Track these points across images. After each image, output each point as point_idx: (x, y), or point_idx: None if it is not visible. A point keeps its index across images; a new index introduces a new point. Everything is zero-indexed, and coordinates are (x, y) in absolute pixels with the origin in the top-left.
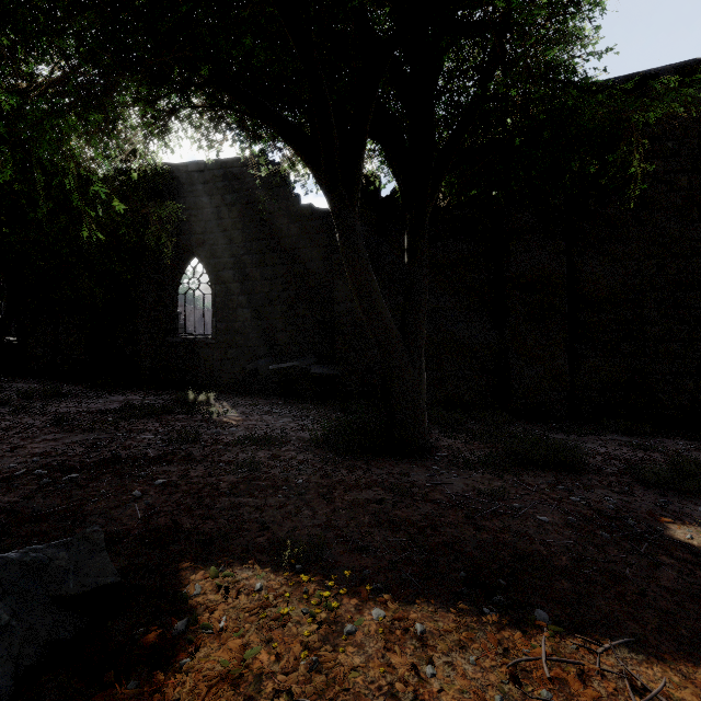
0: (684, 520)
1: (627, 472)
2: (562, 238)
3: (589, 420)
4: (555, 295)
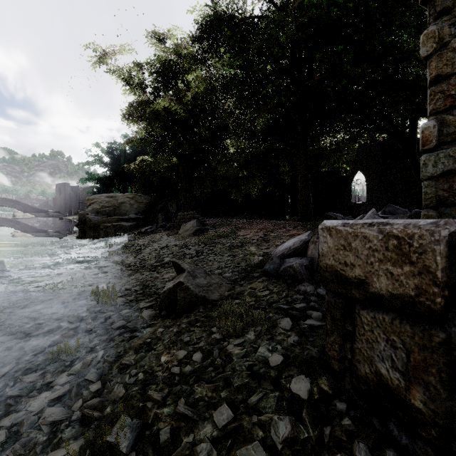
0: None
1: None
2: None
3: None
4: None
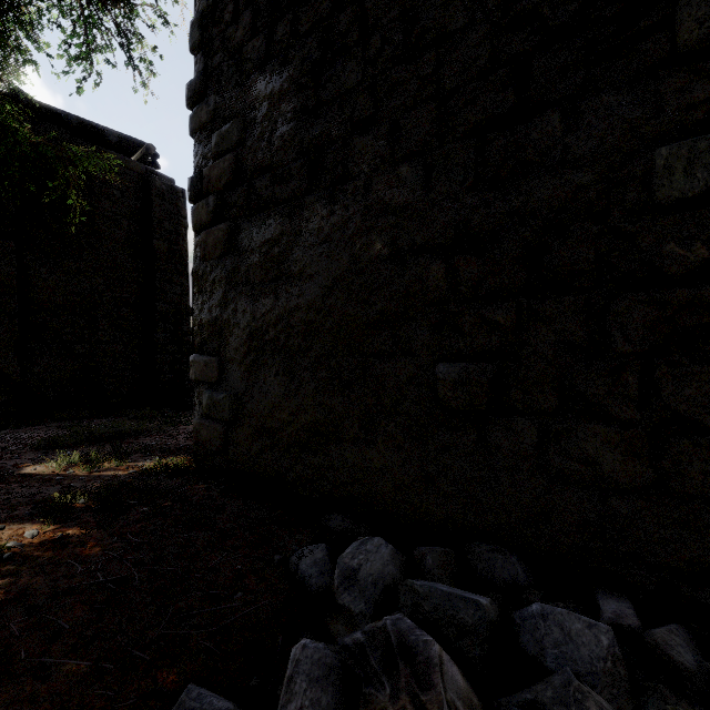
0: (42, 462)
1: (31, 445)
2: (12, 239)
3: (43, 415)
4: (3, 294)
